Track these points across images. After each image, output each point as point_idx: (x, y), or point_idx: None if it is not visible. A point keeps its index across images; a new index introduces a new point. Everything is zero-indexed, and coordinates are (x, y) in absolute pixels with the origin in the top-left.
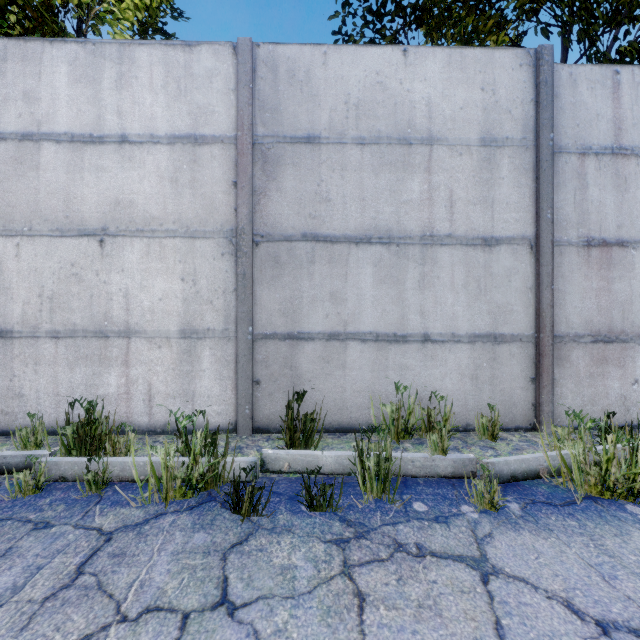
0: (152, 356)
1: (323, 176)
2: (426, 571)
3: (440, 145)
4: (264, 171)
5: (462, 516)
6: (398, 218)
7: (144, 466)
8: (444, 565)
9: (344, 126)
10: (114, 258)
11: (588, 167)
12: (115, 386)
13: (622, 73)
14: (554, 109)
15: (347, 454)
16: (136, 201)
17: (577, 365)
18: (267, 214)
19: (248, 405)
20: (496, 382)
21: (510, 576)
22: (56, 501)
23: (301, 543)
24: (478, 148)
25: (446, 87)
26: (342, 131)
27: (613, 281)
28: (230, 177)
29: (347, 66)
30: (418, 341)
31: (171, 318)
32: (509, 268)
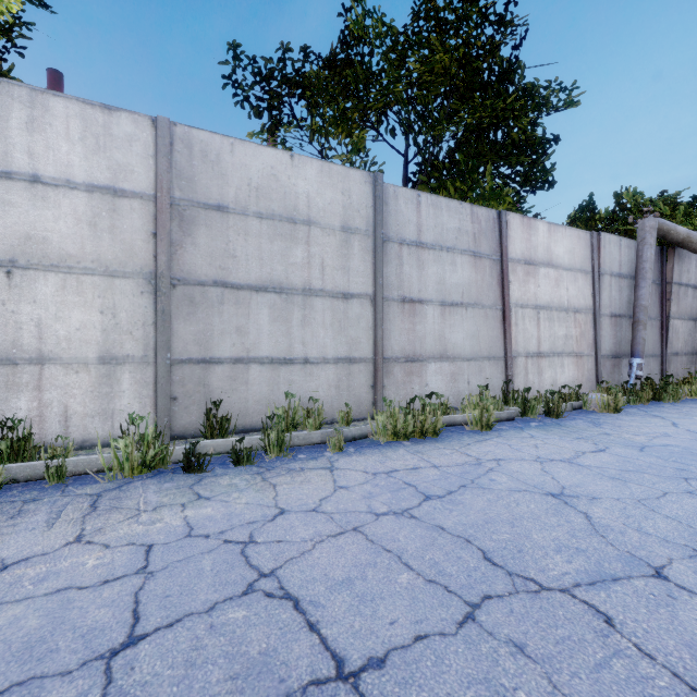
0: (69, 381)
1: (231, 238)
2: (305, 473)
3: (316, 227)
4: (181, 227)
5: (324, 456)
6: (287, 275)
7: (96, 461)
8: (314, 471)
9: (247, 202)
10: (24, 289)
11: (404, 252)
12: (26, 410)
13: (422, 197)
14: (385, 212)
15: (255, 437)
16: (50, 238)
17: (397, 376)
18: (183, 262)
19: (167, 417)
20: (351, 389)
21: (343, 469)
22: (25, 491)
23: (236, 476)
24: (340, 232)
25: (320, 187)
26: (246, 206)
27: (416, 324)
28: (149, 228)
29: (250, 157)
30: (301, 363)
31: (89, 346)
32: (359, 314)
